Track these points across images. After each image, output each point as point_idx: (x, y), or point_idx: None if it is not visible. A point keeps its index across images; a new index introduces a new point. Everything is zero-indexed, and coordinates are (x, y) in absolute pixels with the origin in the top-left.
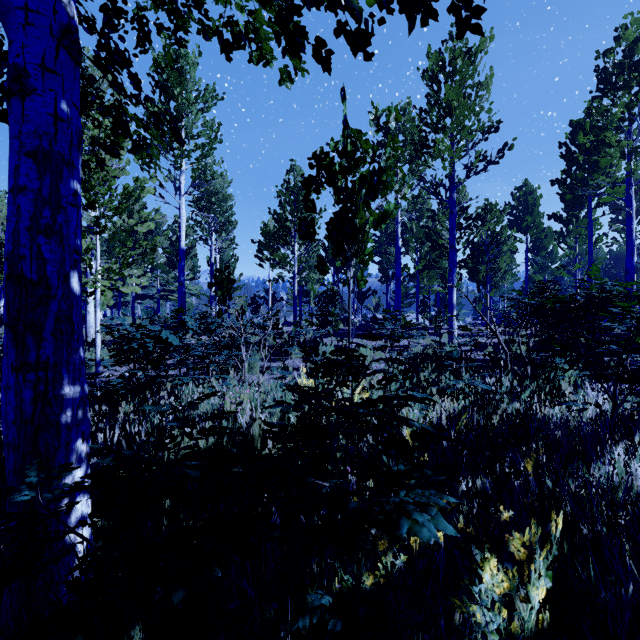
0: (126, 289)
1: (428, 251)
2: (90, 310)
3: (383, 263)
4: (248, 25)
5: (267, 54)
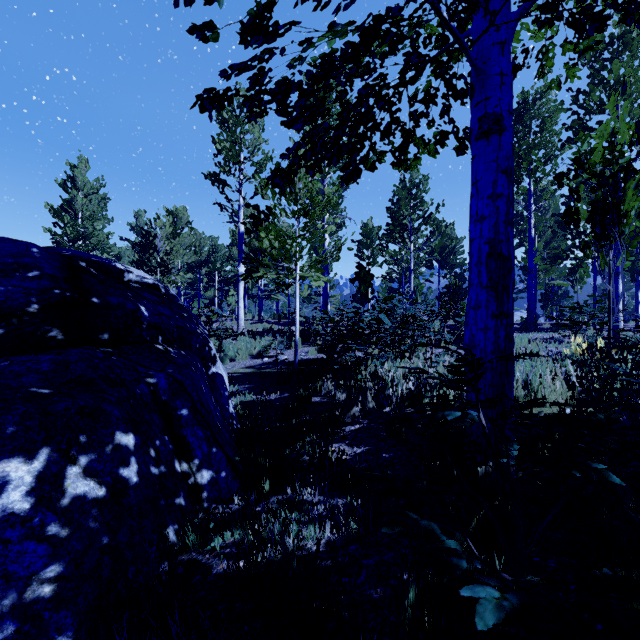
0: (314, 283)
1: (548, 241)
2: (241, 306)
3: None
4: None
5: (546, 69)
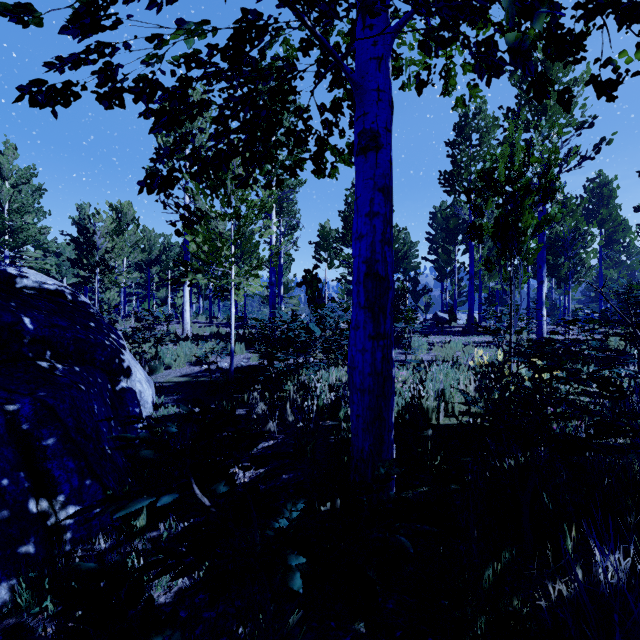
0: (252, 288)
1: (491, 248)
2: (186, 308)
3: (442, 261)
4: (411, 59)
5: (450, 87)
